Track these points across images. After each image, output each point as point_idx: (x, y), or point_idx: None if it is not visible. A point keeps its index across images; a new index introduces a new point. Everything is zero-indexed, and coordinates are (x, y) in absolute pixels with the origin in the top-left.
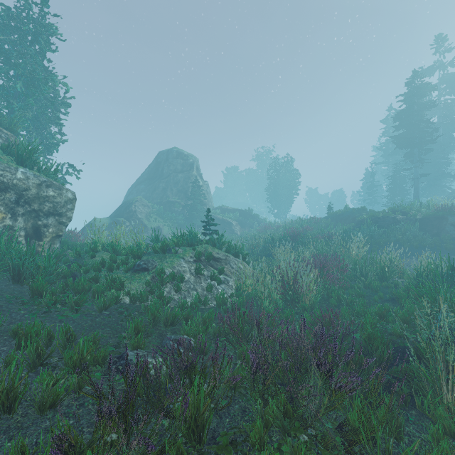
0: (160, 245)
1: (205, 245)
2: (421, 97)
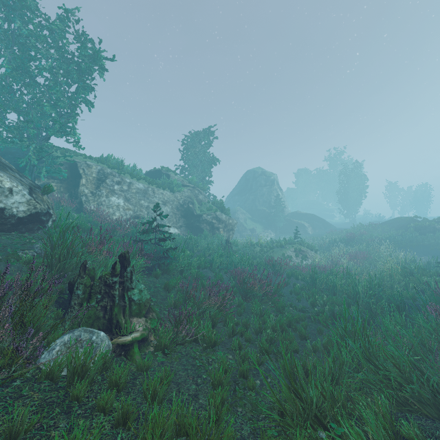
0: (279, 244)
1: (297, 245)
2: None
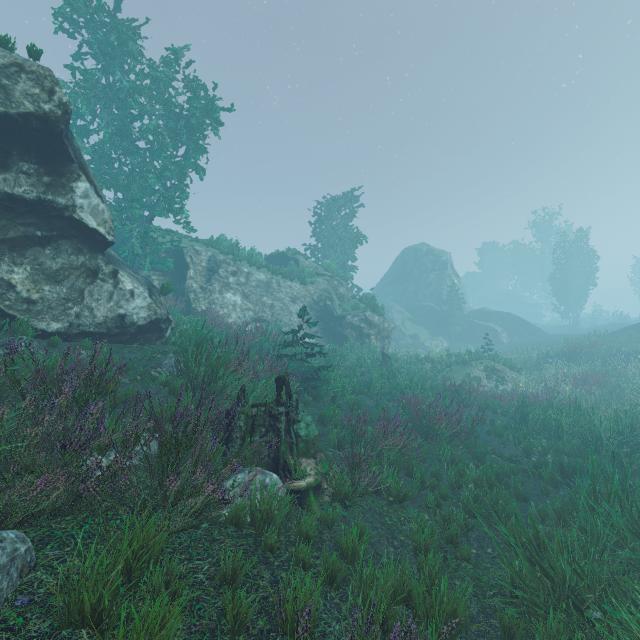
0: (461, 360)
1: (488, 361)
2: None
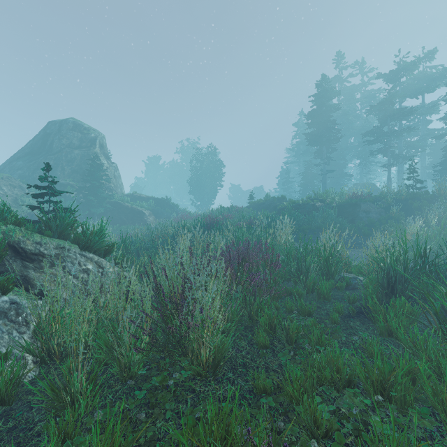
0: None
1: (9, 227)
2: (329, 99)
